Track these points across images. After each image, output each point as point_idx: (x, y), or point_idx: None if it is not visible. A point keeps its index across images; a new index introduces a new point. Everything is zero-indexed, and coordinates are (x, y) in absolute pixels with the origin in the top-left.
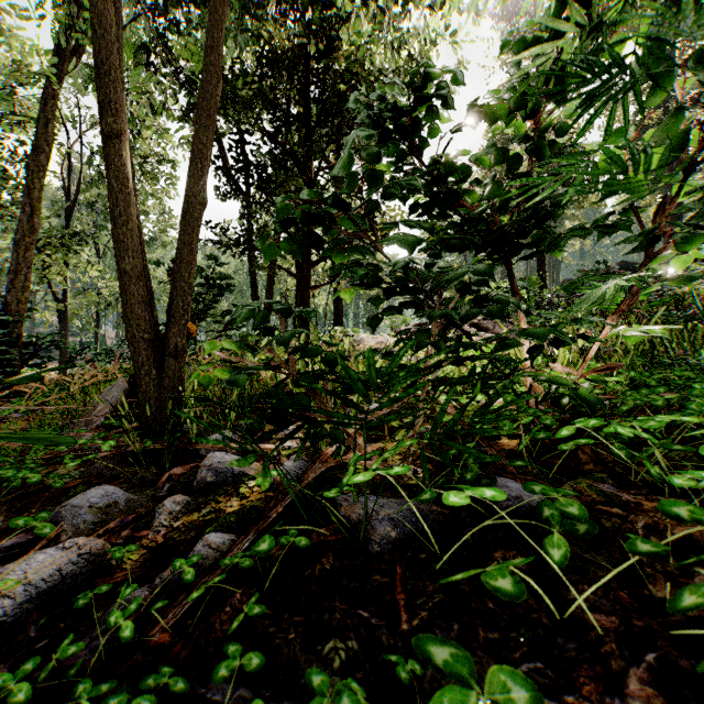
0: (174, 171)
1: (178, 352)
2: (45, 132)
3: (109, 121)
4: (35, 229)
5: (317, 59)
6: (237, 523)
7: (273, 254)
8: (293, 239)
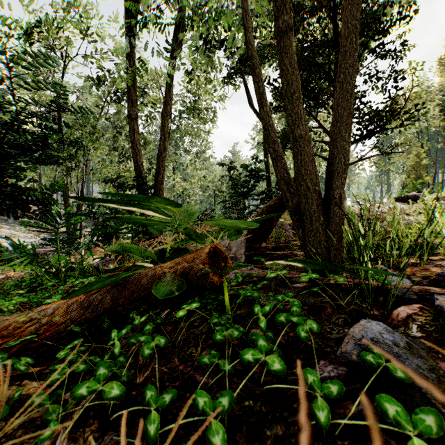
0: (214, 115)
1: (341, 201)
2: (170, 94)
3: (285, 20)
4: (166, 149)
5: None
6: None
7: None
8: None
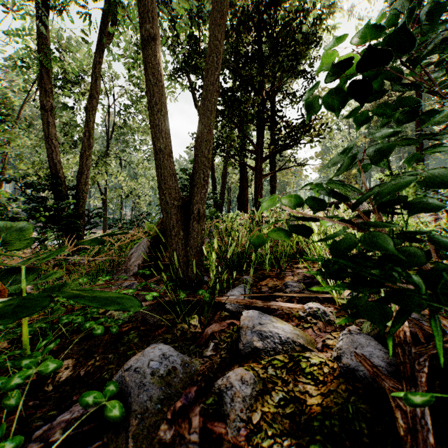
0: None
1: (200, 216)
2: (97, 87)
3: (147, 28)
4: (91, 147)
5: (270, 8)
6: (347, 438)
7: (314, 109)
8: (337, 91)
